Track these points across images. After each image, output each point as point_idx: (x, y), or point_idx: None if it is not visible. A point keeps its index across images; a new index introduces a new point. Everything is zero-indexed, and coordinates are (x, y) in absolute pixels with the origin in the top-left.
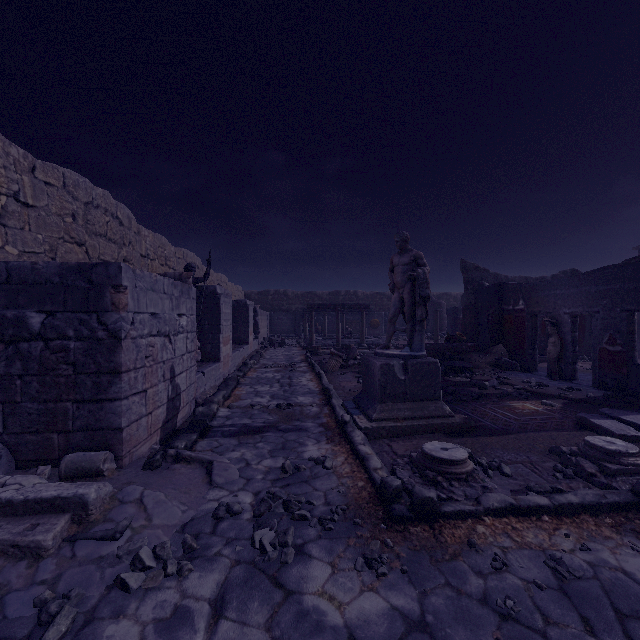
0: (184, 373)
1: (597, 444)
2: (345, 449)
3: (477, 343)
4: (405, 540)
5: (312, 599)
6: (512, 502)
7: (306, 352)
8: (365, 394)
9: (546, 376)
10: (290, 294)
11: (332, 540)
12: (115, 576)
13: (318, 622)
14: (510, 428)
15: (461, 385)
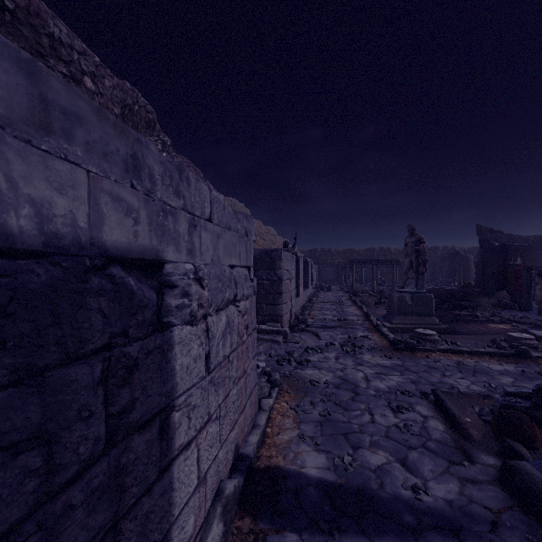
0: (293, 298)
1: (511, 334)
2: (377, 334)
3: (483, 289)
4: (401, 354)
5: (366, 359)
6: (450, 348)
7: (349, 294)
8: (389, 313)
9: (536, 313)
10: (333, 251)
11: (372, 352)
12: (302, 351)
13: (368, 362)
14: (476, 333)
15: (461, 315)
